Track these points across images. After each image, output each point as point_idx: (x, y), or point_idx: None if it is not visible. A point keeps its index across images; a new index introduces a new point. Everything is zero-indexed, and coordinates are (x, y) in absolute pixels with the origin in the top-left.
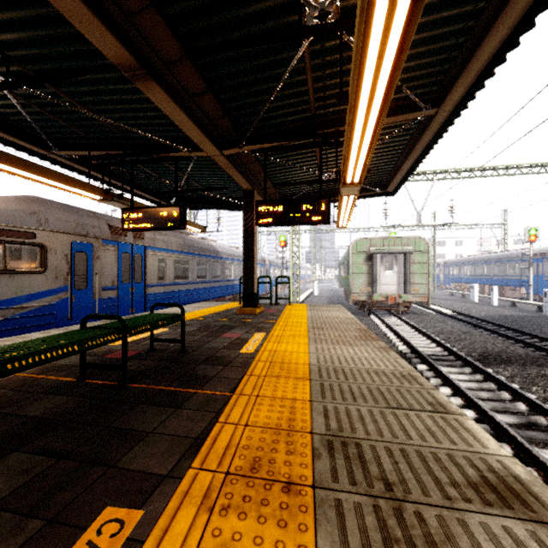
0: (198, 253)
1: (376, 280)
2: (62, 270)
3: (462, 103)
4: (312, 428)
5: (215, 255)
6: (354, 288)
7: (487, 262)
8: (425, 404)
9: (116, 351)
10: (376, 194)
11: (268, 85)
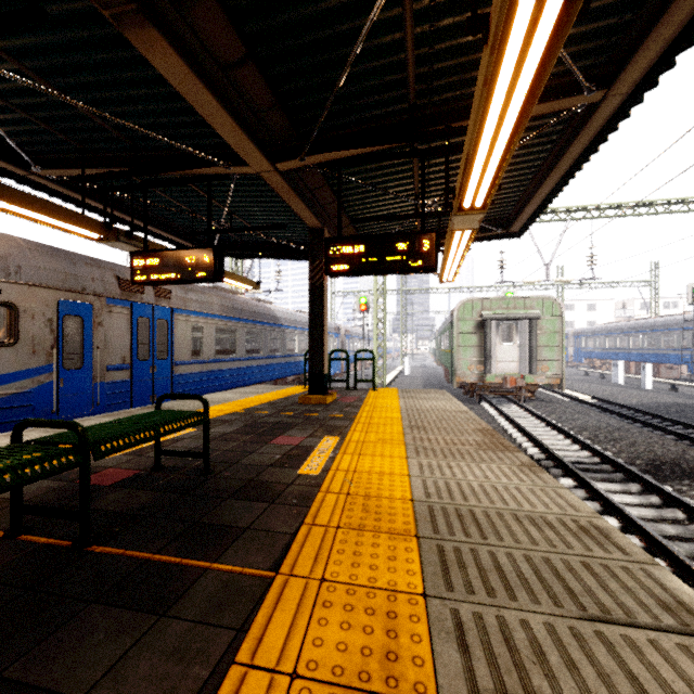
0: (249, 318)
1: (490, 355)
2: (43, 341)
3: (649, 78)
4: (438, 688)
5: (273, 322)
6: (460, 366)
7: (633, 331)
8: (657, 608)
9: (102, 470)
10: (494, 236)
11: (343, 50)
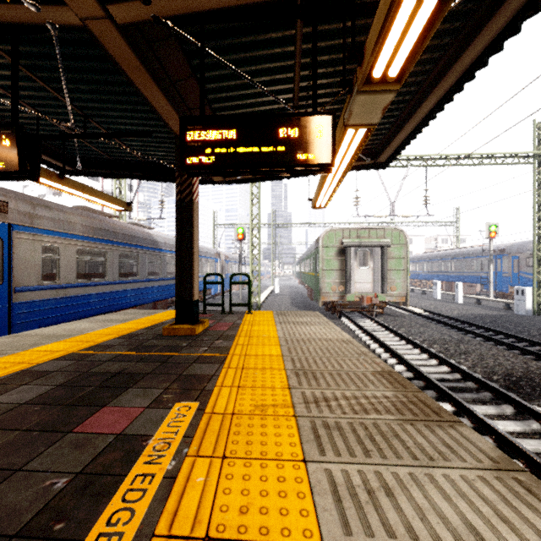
0: (122, 241)
1: (350, 277)
2: None
3: None
4: None
5: (151, 246)
6: (325, 286)
7: (444, 259)
8: None
9: None
10: (363, 166)
11: None
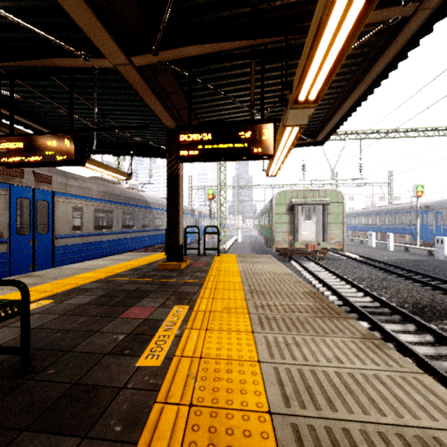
0: (124, 202)
1: (297, 229)
2: None
3: None
4: None
5: (144, 205)
6: (277, 236)
7: (379, 214)
8: None
9: None
10: (305, 144)
11: None
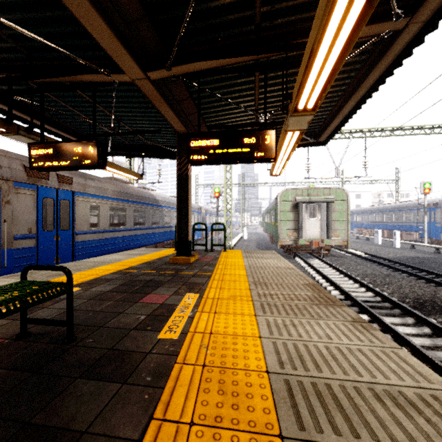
0: (136, 200)
1: (301, 226)
2: None
3: None
4: None
5: (154, 203)
6: (282, 233)
7: (386, 211)
8: None
9: None
10: (308, 144)
11: None
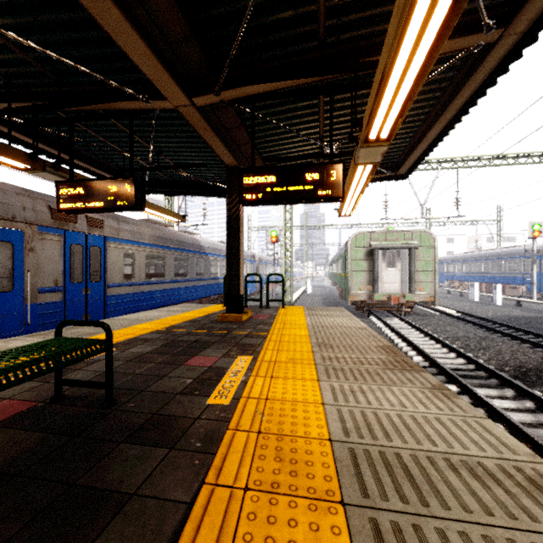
0: (177, 247)
1: (377, 278)
2: None
3: None
4: None
5: (198, 250)
6: (353, 286)
7: (485, 259)
8: None
9: None
10: (384, 178)
11: None
